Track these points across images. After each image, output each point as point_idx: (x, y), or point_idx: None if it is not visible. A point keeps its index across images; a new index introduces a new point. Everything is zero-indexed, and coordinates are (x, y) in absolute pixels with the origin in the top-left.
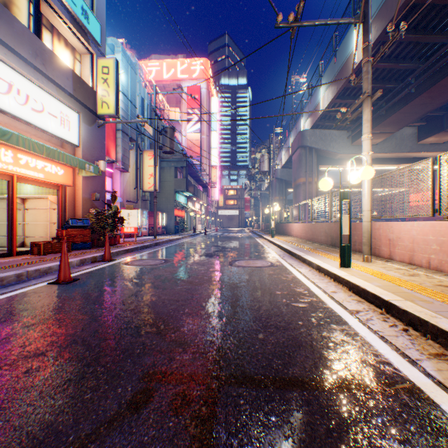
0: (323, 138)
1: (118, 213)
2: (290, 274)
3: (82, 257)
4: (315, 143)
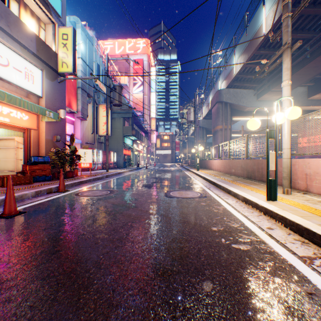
0: (235, 96)
1: (76, 152)
2: (220, 205)
3: (38, 189)
4: (229, 99)
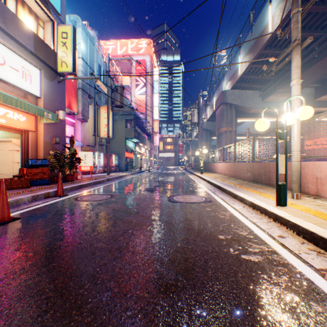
0: (240, 97)
1: (76, 155)
2: (226, 211)
3: (35, 193)
4: (234, 100)
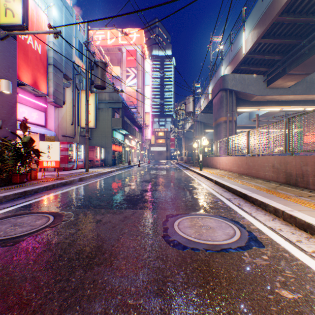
0: (242, 82)
1: (30, 145)
2: None
3: None
4: (235, 86)
